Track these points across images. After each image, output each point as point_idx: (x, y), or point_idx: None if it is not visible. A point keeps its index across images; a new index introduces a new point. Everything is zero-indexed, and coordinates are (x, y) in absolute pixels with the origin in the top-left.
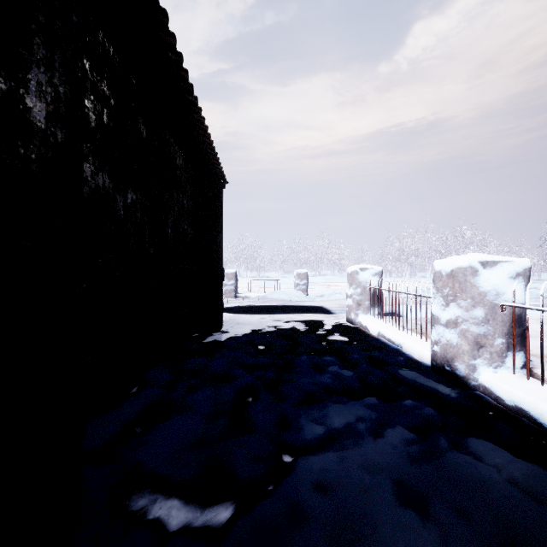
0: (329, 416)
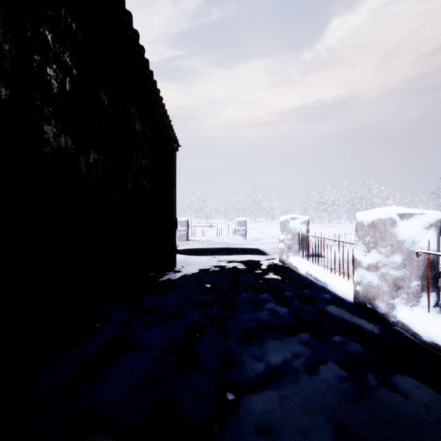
0: (268, 353)
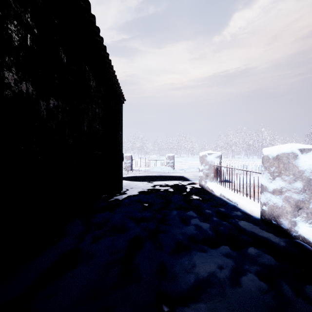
0: (196, 265)
